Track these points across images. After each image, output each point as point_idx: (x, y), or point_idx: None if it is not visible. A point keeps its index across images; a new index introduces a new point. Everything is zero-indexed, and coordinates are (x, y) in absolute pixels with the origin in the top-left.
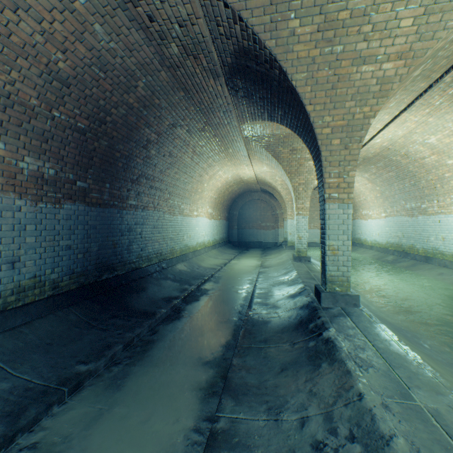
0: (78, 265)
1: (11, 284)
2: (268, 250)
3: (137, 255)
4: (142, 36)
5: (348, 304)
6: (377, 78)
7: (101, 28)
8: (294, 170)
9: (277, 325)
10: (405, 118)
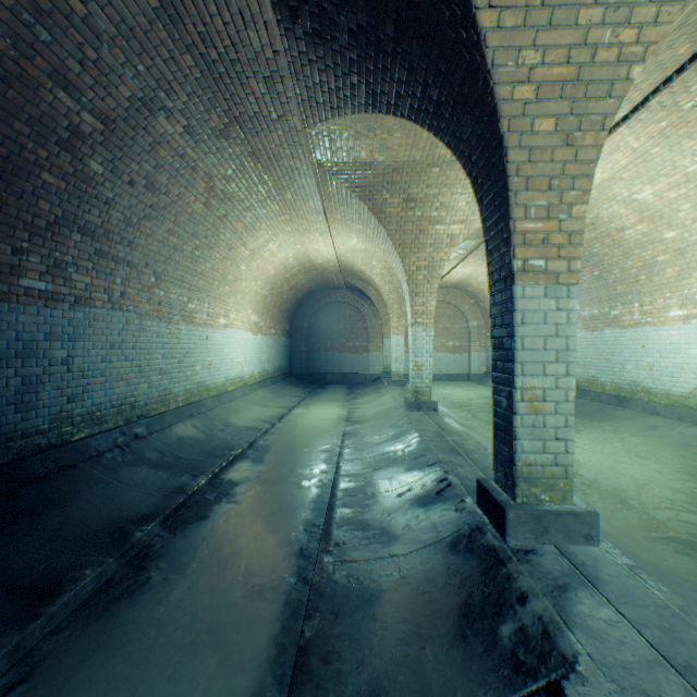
0: None
1: None
2: (358, 387)
3: (55, 413)
4: None
5: (572, 535)
6: None
7: None
8: (410, 242)
9: (402, 615)
10: (619, 140)
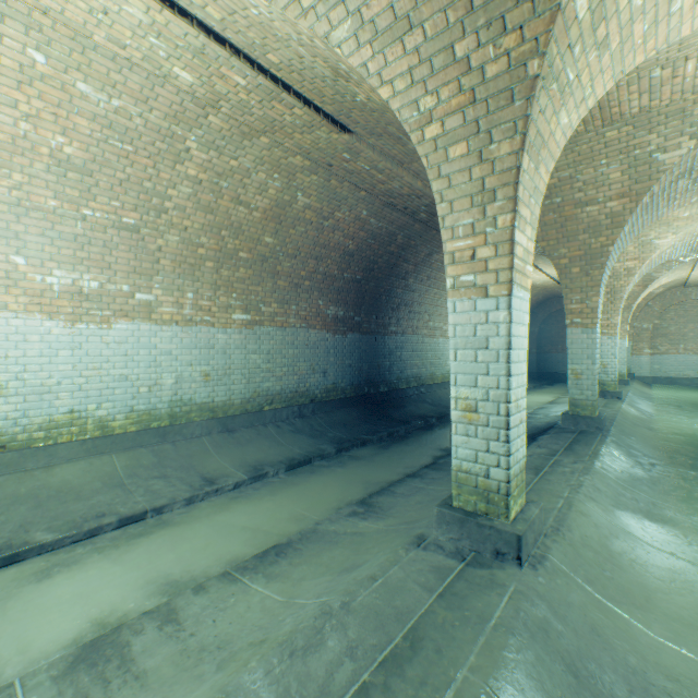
0: (355, 379)
1: (324, 386)
2: None
3: (397, 376)
4: (400, 214)
5: (589, 426)
6: (605, 214)
7: (374, 220)
8: None
9: None
10: None
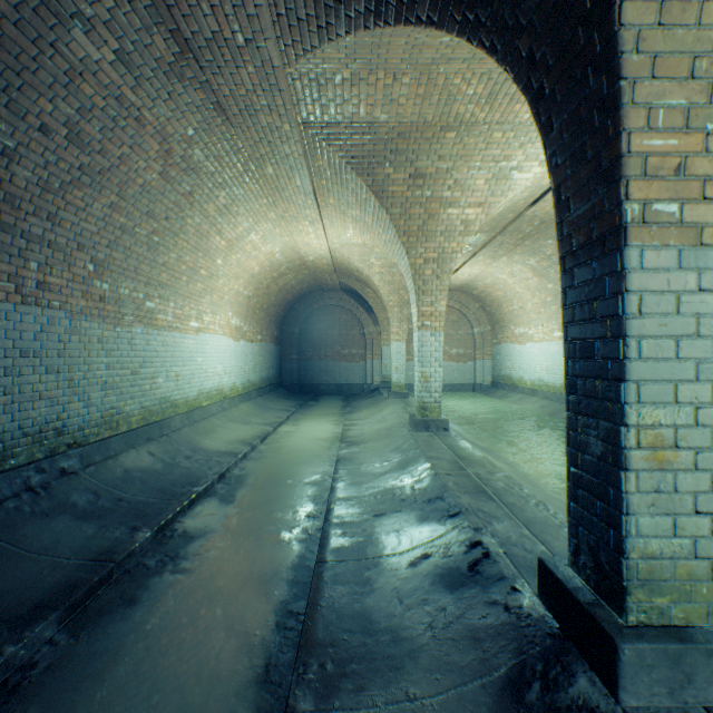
0: None
1: None
2: (355, 399)
3: None
4: None
5: None
6: None
7: None
8: (417, 229)
9: None
10: None
